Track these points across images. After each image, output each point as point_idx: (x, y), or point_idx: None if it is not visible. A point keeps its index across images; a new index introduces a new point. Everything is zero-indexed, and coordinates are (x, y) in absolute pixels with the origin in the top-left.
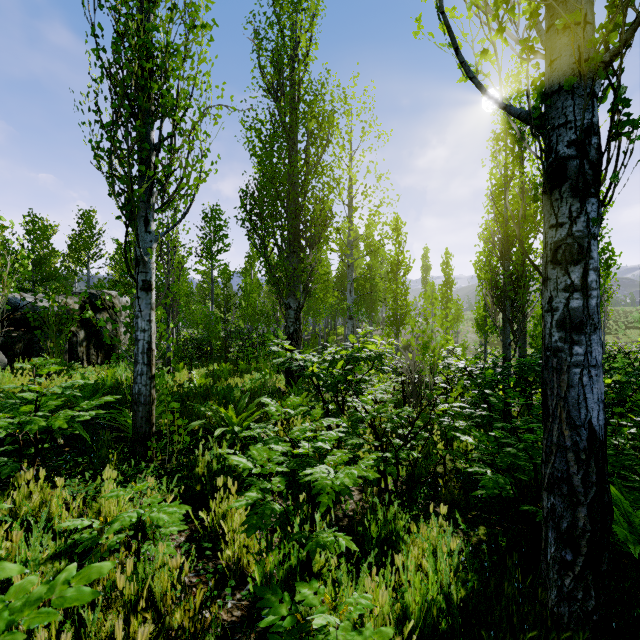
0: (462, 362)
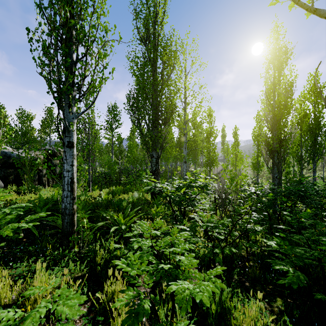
0: (253, 188)
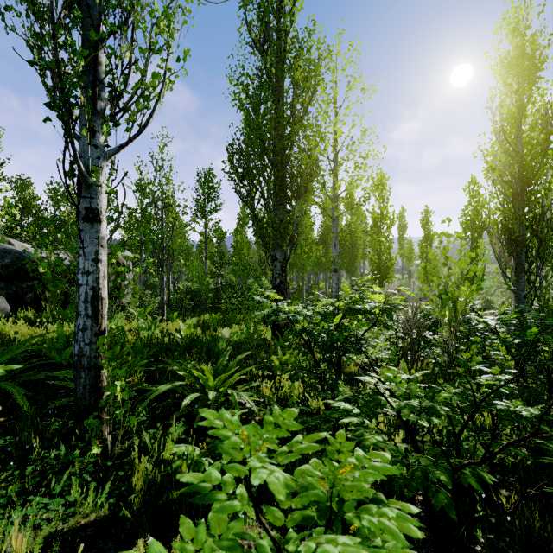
0: (489, 317)
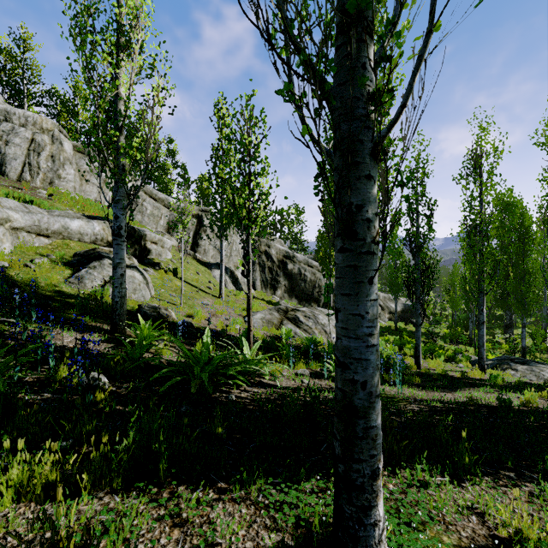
0: None
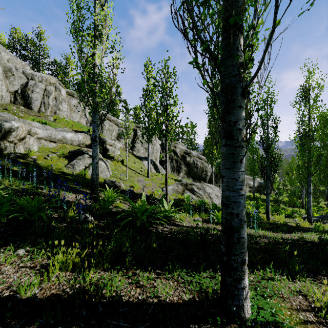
0: None
